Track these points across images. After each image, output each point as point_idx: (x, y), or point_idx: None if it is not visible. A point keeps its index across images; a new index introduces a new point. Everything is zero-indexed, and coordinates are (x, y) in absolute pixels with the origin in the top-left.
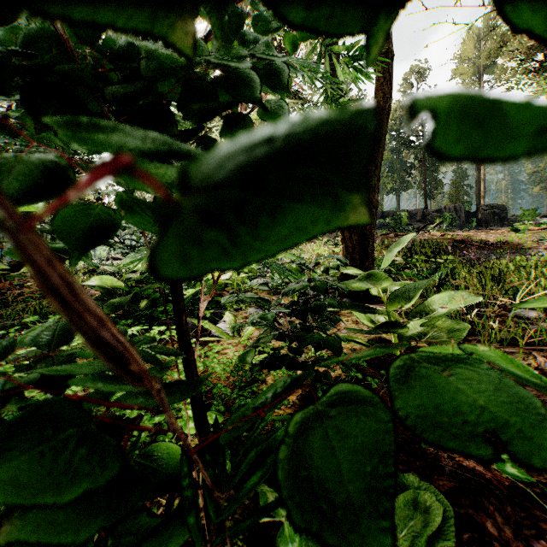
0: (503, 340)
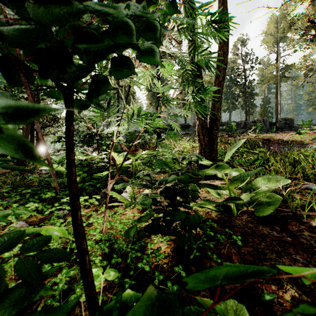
0: (302, 206)
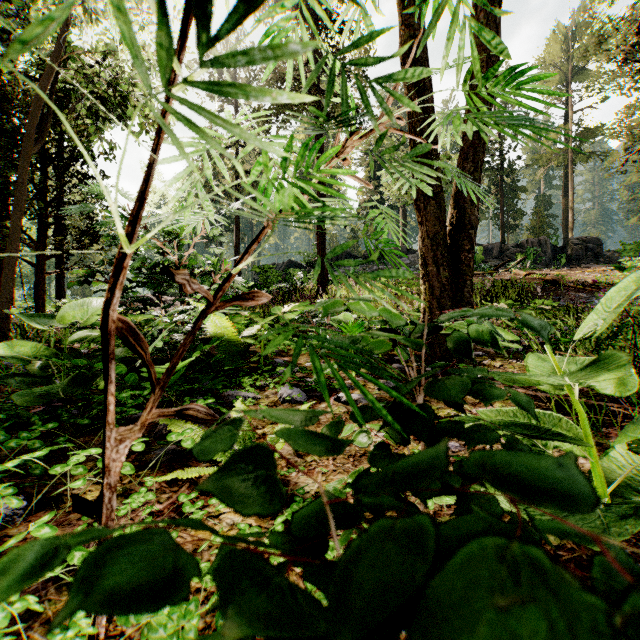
0: None
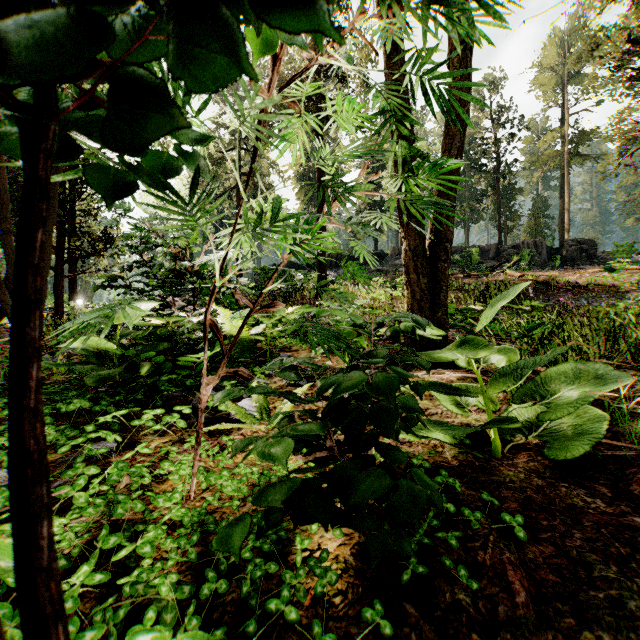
0: None
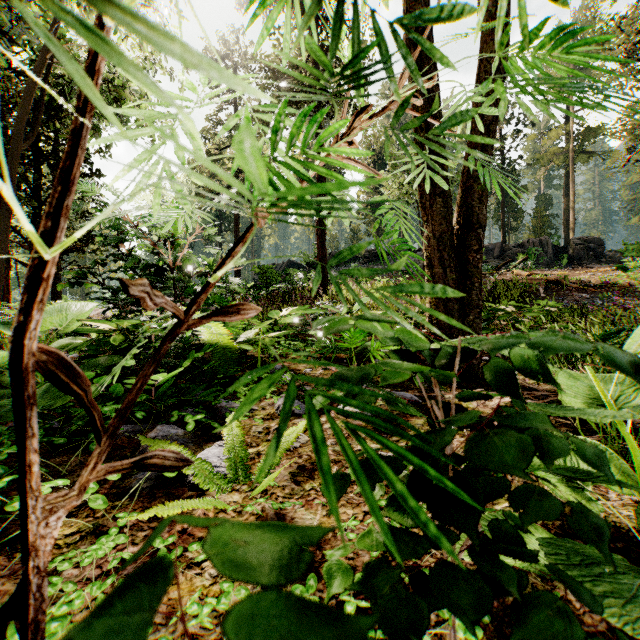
0: None
